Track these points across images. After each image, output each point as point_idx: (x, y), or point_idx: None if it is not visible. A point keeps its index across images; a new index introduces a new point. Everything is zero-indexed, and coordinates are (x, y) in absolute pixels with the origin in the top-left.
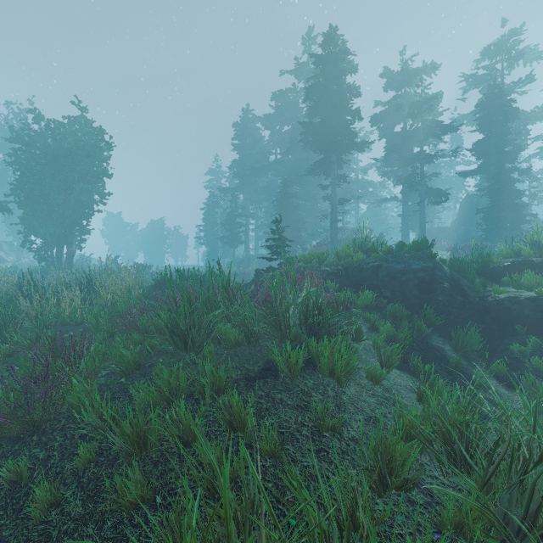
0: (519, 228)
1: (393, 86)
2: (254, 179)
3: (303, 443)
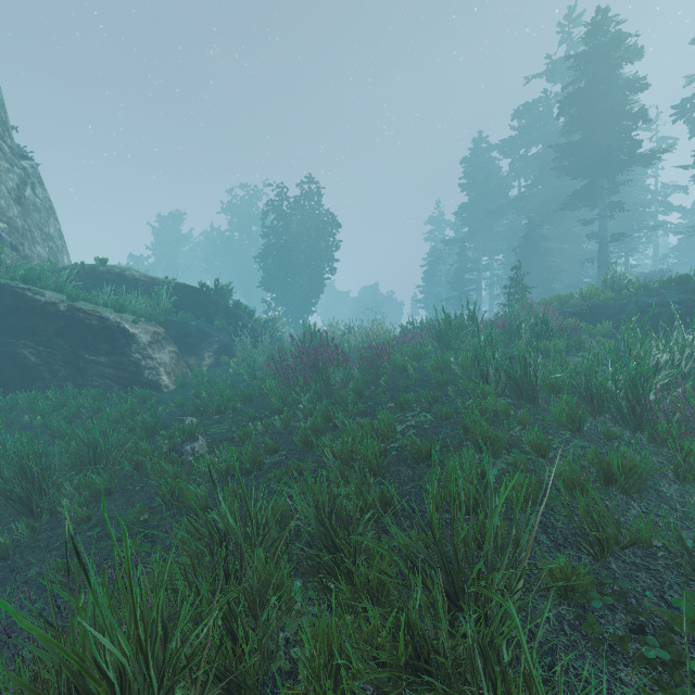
0: None
1: None
2: (489, 223)
3: None
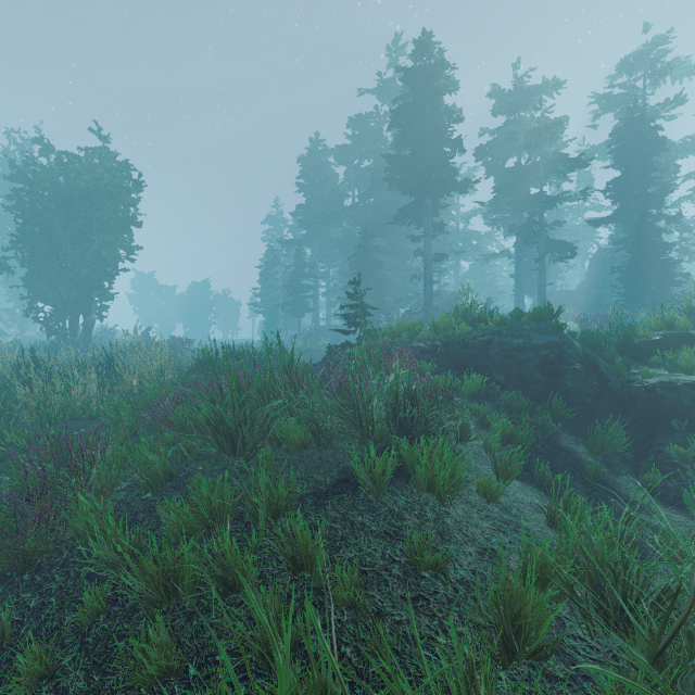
0: (667, 292)
1: (504, 109)
2: (326, 229)
3: (393, 587)
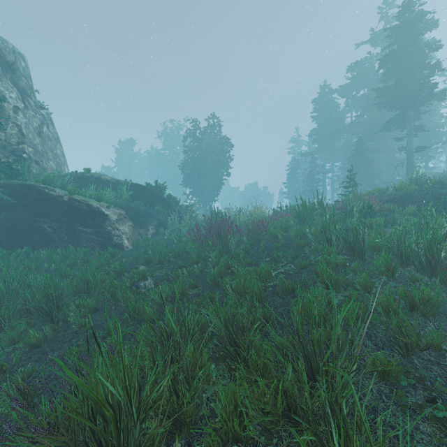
0: None
1: None
2: (331, 141)
3: None
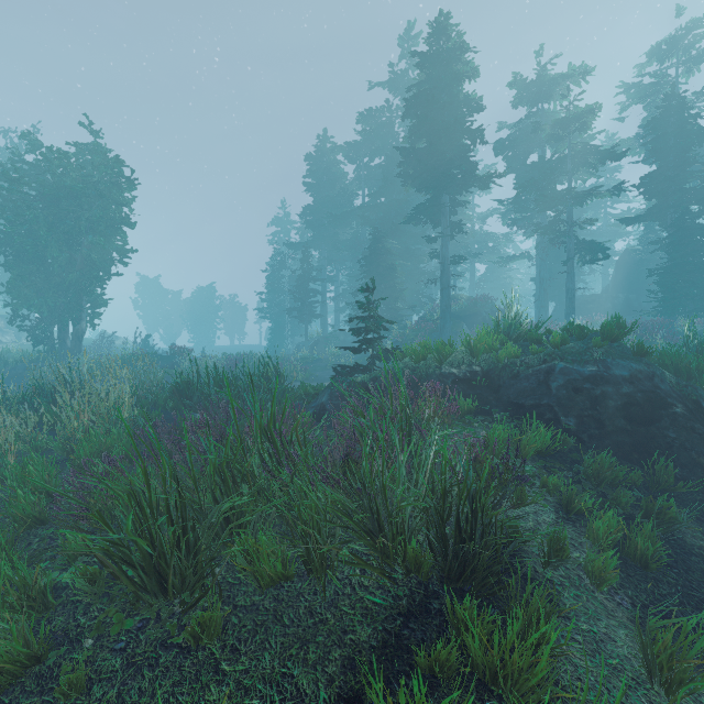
0: None
1: (525, 100)
2: (334, 230)
3: None
